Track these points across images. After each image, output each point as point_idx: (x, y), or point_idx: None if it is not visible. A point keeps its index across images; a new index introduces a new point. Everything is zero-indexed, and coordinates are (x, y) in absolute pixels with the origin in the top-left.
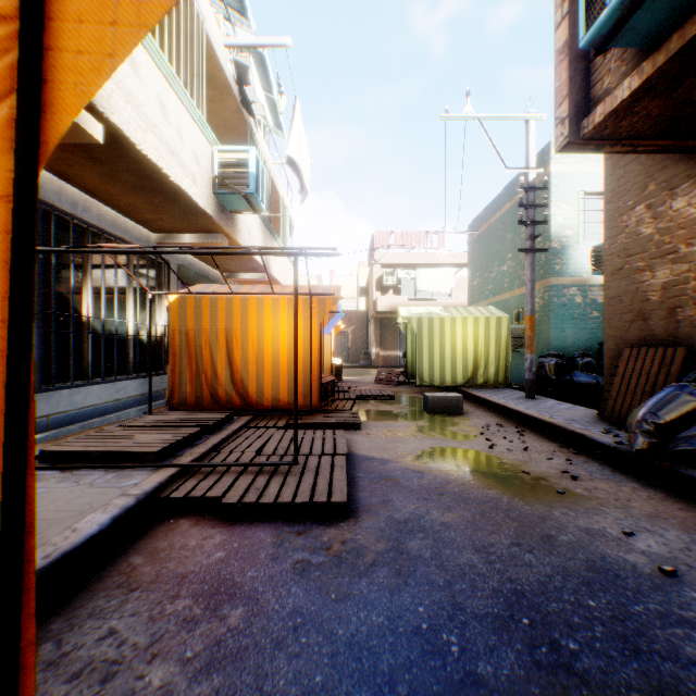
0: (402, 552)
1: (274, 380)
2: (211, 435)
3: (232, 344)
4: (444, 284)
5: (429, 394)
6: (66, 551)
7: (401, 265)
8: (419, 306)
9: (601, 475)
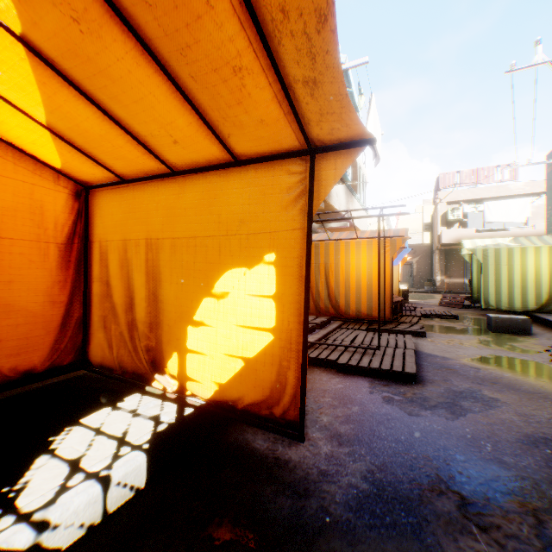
0: (456, 405)
1: (357, 298)
2: (320, 330)
3: (328, 273)
4: (516, 214)
5: (491, 315)
6: None
7: (467, 201)
8: (486, 236)
9: None
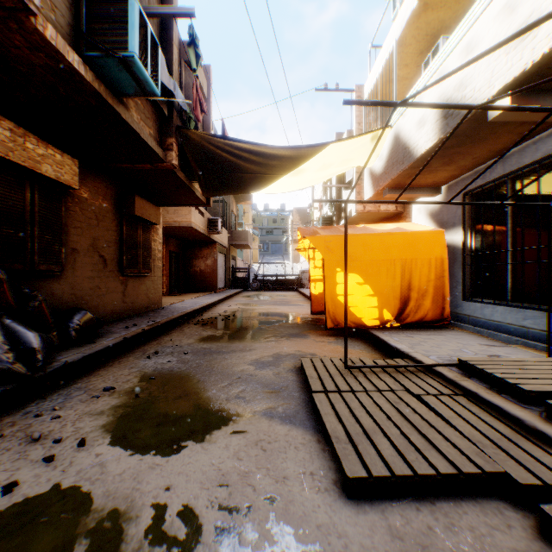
0: (276, 357)
1: None
2: (537, 413)
3: None
4: None
5: None
6: (386, 341)
7: None
8: None
9: (74, 393)
